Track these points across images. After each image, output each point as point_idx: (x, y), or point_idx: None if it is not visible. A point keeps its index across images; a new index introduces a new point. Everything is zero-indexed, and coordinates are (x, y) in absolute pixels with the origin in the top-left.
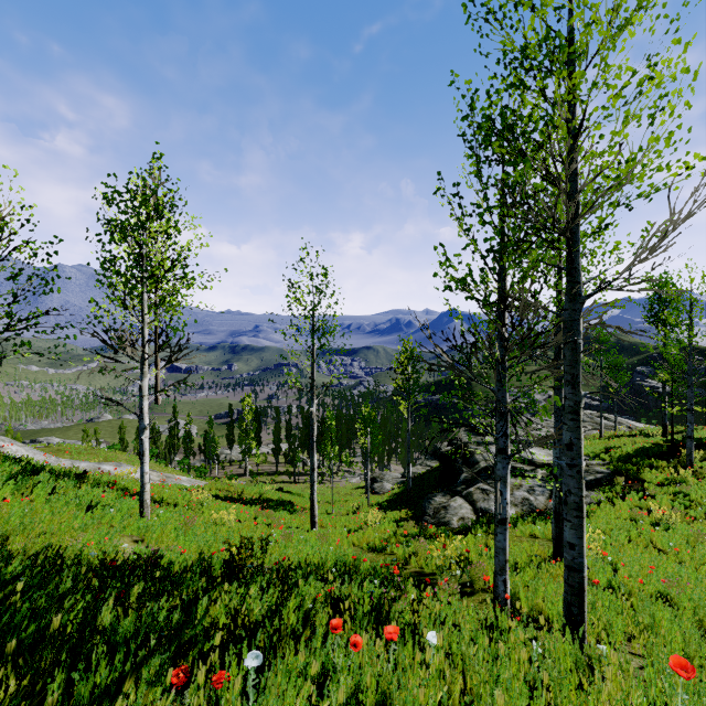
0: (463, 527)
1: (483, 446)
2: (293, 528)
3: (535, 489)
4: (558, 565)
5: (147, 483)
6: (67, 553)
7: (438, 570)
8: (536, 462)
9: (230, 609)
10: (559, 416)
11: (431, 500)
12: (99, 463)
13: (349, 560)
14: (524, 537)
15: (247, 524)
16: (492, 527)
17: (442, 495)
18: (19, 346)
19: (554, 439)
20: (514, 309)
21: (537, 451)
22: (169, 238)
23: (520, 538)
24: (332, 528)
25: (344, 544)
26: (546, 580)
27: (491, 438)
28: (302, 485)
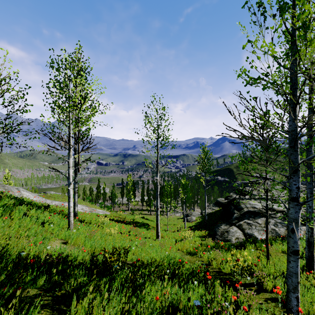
0: (239, 244)
1: (245, 200)
2: (147, 238)
3: (278, 224)
4: (311, 275)
5: (71, 212)
6: (14, 250)
7: (232, 273)
8: (276, 210)
9: (87, 312)
10: (311, 180)
11: (219, 227)
12: (64, 202)
13: (177, 262)
14: (281, 254)
15: (124, 235)
16: (257, 245)
17: (225, 225)
18: (8, 140)
19: (307, 195)
20: (280, 113)
21: (275, 204)
22: (84, 88)
23: (276, 253)
24: (167, 239)
25: (173, 249)
26: (308, 287)
27: (248, 196)
28: (154, 216)
